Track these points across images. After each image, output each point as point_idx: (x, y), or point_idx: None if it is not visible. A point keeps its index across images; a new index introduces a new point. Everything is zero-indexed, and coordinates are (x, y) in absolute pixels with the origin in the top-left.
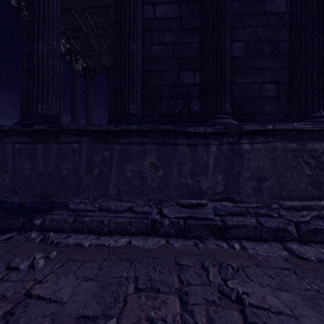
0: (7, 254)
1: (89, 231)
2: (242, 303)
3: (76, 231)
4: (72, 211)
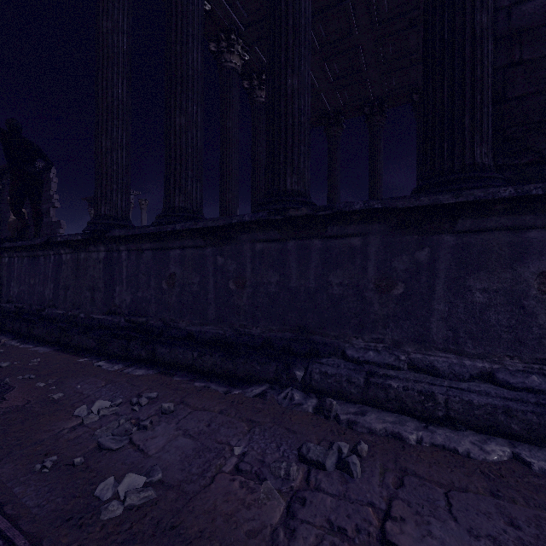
0: (280, 427)
1: (401, 409)
2: None
3: (371, 404)
4: (353, 363)
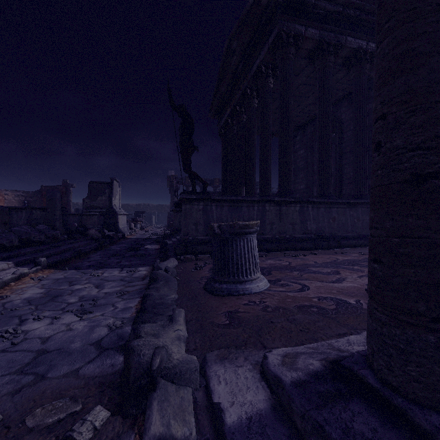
0: None
1: None
2: None
3: None
4: None
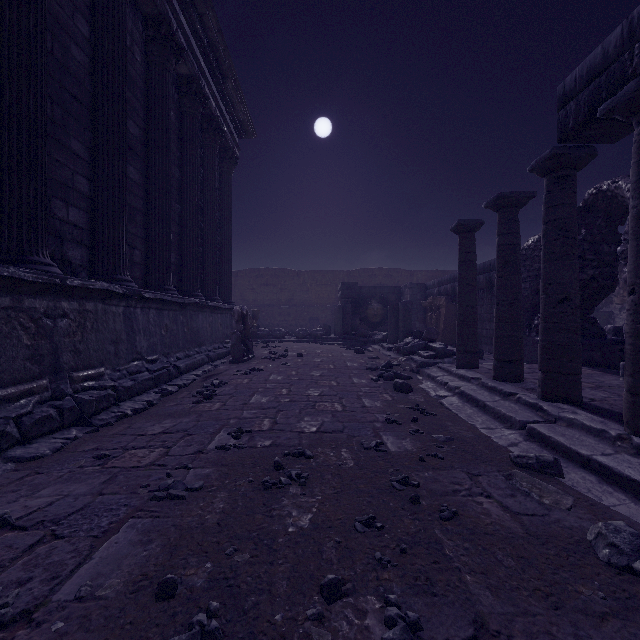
0: None
1: None
2: (7, 524)
3: None
4: None
